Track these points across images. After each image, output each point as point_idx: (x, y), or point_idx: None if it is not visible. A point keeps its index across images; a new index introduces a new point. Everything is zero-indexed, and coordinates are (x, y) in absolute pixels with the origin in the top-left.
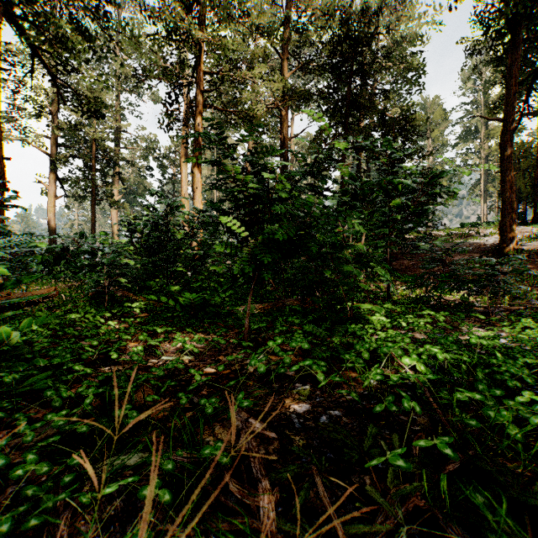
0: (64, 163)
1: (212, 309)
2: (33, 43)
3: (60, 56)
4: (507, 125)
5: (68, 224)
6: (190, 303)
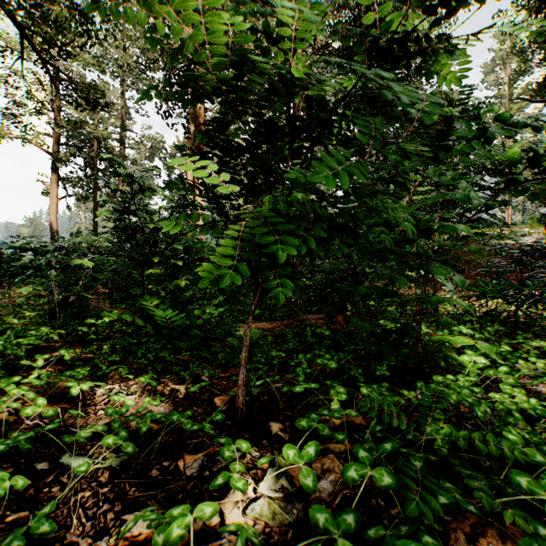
0: (65, 162)
1: (197, 333)
2: (6, 11)
3: (45, 33)
4: None
5: (75, 227)
6: (166, 324)
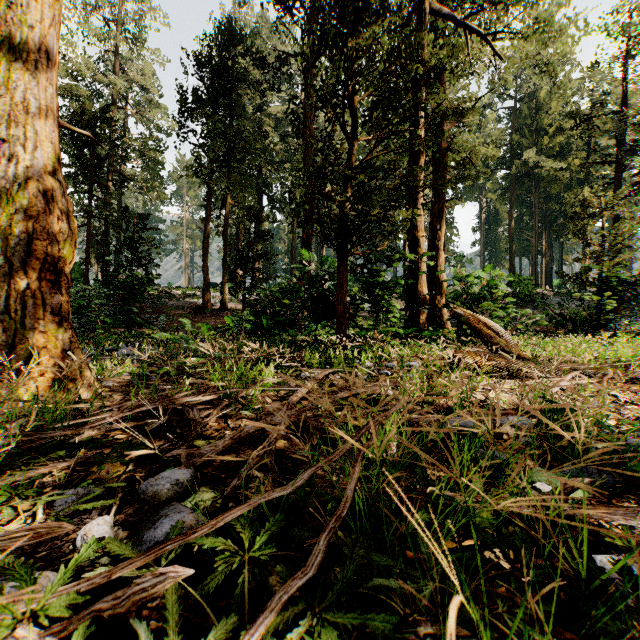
0: None
1: None
2: None
3: None
4: (206, 234)
5: None
6: None
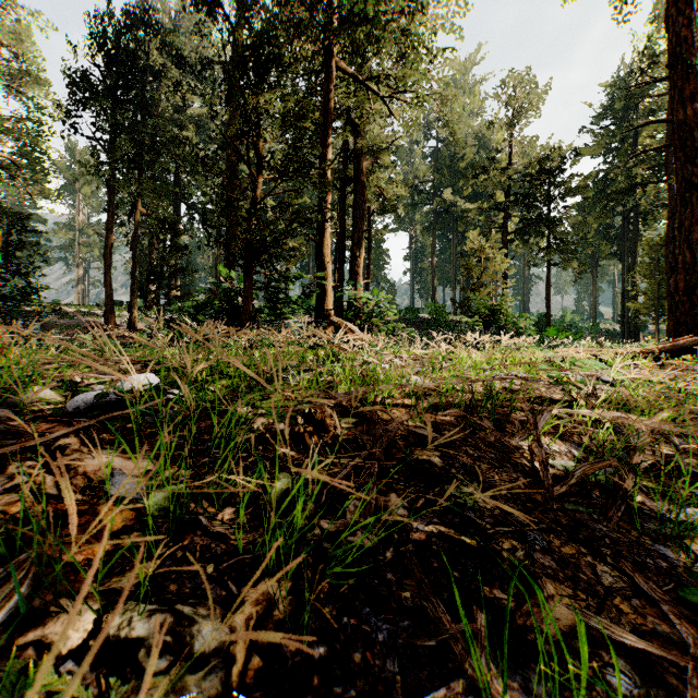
0: None
1: None
2: None
3: None
4: (109, 243)
5: None
6: None
